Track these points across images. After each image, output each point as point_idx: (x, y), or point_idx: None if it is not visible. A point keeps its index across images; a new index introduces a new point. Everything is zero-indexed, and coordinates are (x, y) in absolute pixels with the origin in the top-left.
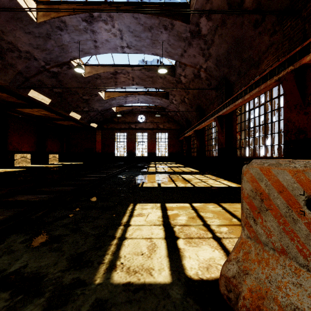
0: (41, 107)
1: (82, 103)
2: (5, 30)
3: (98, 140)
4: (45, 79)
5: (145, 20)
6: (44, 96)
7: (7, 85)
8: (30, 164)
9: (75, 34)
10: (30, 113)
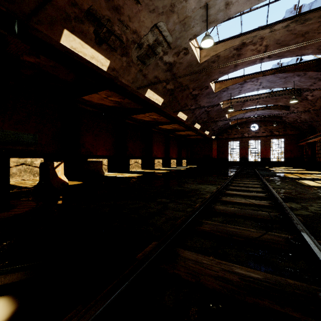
0: (192, 131)
1: (213, 123)
2: (200, 100)
3: (214, 148)
4: (202, 116)
5: (282, 75)
6: (199, 125)
7: (190, 124)
8: (176, 166)
9: (230, 91)
10: (179, 134)
